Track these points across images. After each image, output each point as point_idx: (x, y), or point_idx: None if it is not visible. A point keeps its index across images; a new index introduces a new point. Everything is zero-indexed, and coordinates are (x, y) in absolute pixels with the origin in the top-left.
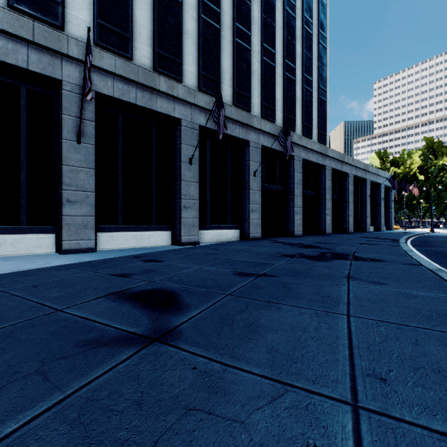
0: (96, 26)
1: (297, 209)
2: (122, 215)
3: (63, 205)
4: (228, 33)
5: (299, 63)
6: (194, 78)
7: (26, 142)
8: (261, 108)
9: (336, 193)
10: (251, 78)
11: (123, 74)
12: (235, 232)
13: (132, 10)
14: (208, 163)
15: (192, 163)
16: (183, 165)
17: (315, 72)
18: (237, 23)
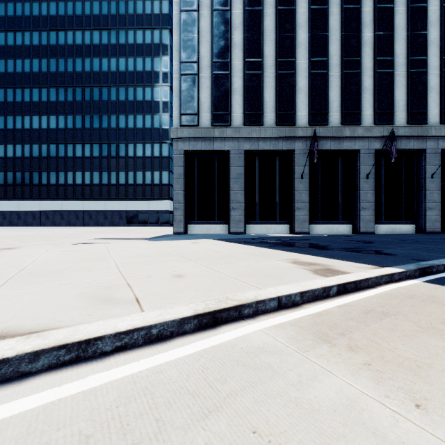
0: (310, 116)
1: None
2: (321, 215)
3: (295, 210)
4: (401, 69)
5: None
6: (370, 118)
7: (278, 182)
8: (440, 116)
9: None
10: (428, 94)
11: (324, 135)
12: (409, 227)
13: (328, 95)
14: (382, 174)
15: (368, 177)
16: (361, 180)
17: None
18: (411, 57)
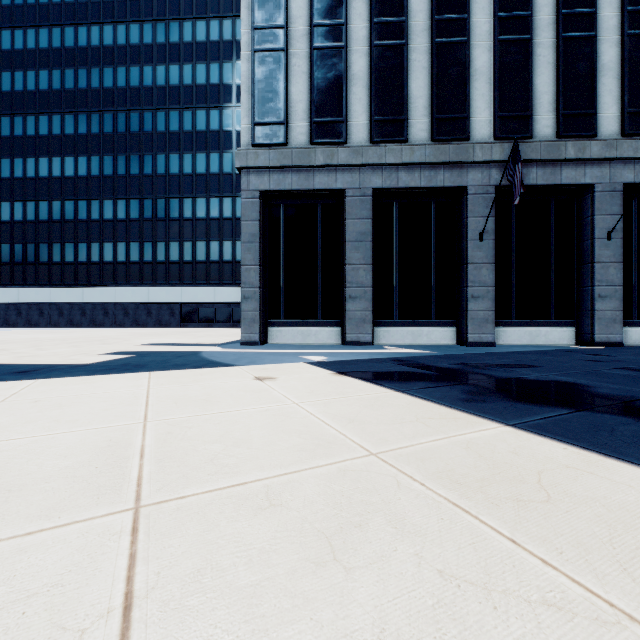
0: (497, 121)
1: None
2: (515, 309)
3: (468, 301)
4: None
5: None
6: (614, 123)
7: (435, 248)
8: None
9: None
10: None
11: (524, 157)
12: None
13: (531, 82)
14: (634, 232)
15: (611, 237)
16: (597, 242)
17: None
18: None
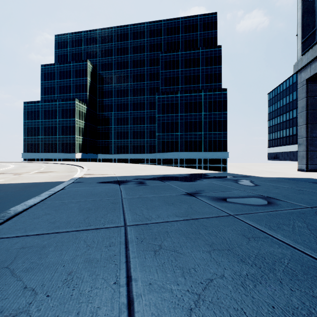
0: None
1: None
2: None
3: None
4: None
5: None
6: None
7: None
8: None
9: None
10: None
11: None
12: None
13: None
14: None
15: None
16: None
17: None
18: None
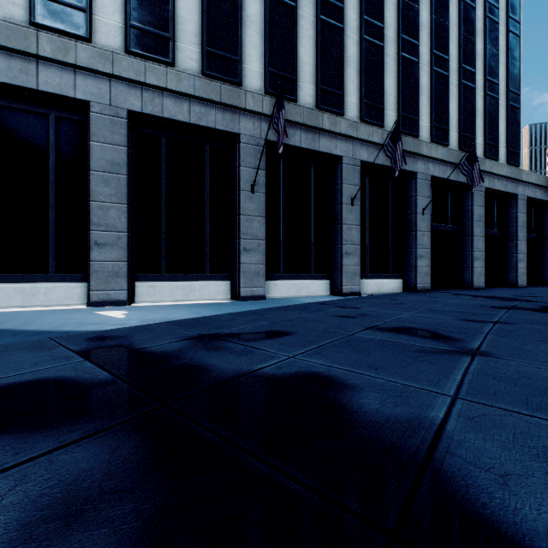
0: (267, 75)
1: (477, 254)
2: (284, 263)
3: (241, 254)
4: (391, 48)
5: (480, 65)
6: (355, 109)
7: (209, 195)
8: (431, 131)
9: (533, 230)
10: (419, 96)
11: (290, 118)
12: (397, 283)
13: (297, 49)
14: (367, 203)
15: (353, 204)
16: (344, 207)
17: (502, 72)
18: (403, 34)
